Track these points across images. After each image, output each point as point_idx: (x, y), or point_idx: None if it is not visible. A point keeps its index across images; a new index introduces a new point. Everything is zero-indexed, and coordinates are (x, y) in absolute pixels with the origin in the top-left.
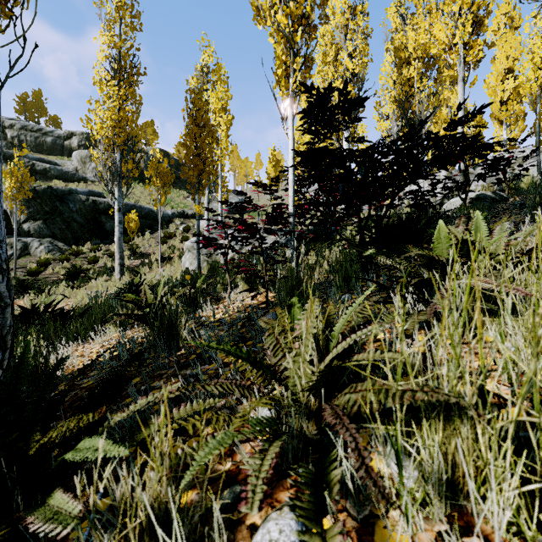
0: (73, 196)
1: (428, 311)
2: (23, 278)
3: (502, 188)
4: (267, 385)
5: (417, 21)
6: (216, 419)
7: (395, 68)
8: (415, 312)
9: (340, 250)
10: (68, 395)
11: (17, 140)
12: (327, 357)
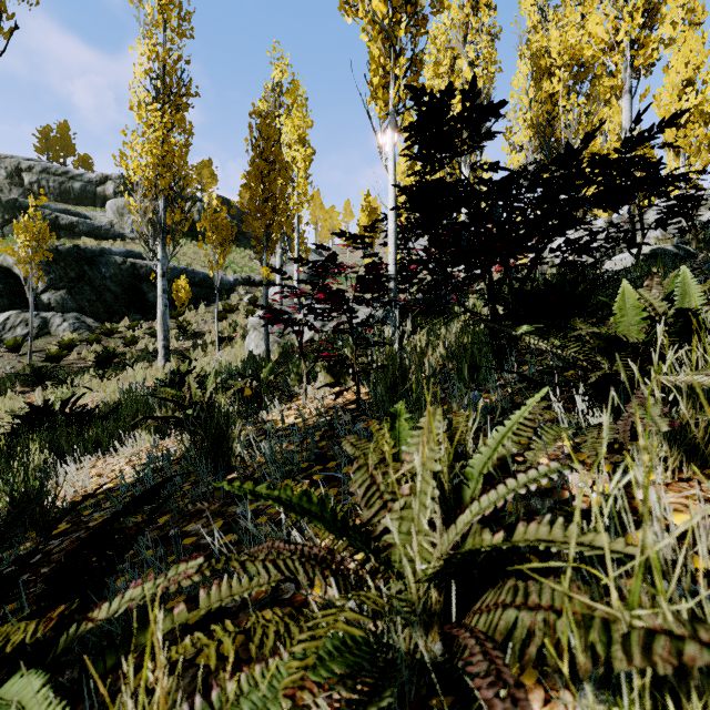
0: (106, 257)
1: (619, 426)
2: (40, 364)
3: (684, 241)
4: (355, 554)
5: (565, 13)
6: (261, 632)
7: (532, 81)
8: (592, 425)
9: (462, 327)
10: (67, 538)
11: (37, 186)
12: (461, 517)
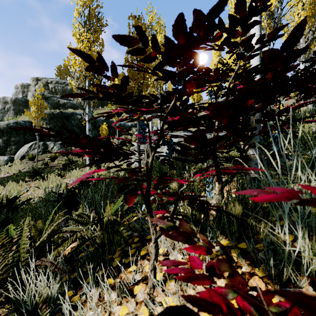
0: (73, 116)
1: None
2: (40, 166)
3: None
4: None
5: None
6: None
7: None
8: None
9: None
10: None
11: (54, 89)
12: None
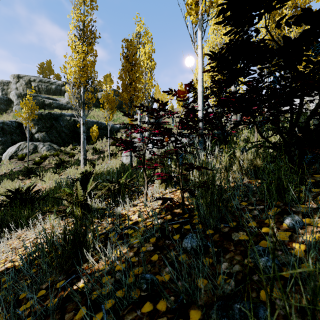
0: (62, 117)
1: None
2: (32, 166)
3: None
4: None
5: None
6: None
7: (267, 20)
8: None
9: (256, 152)
10: None
11: (37, 88)
12: None
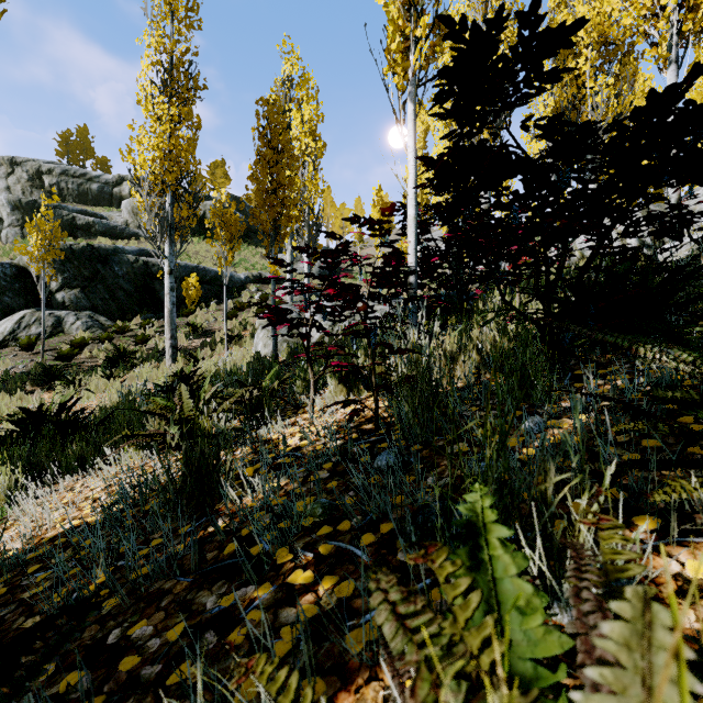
0: (119, 256)
1: None
2: (52, 363)
3: None
4: None
5: None
6: None
7: (554, 64)
8: None
9: (502, 328)
10: None
11: (56, 188)
12: None
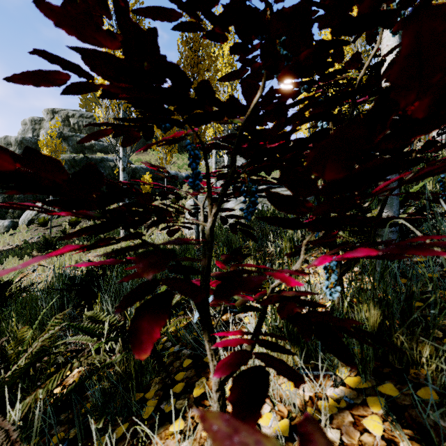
0: (104, 163)
1: None
2: (55, 235)
3: None
4: None
5: None
6: None
7: None
8: None
9: None
10: None
11: (77, 125)
12: None
